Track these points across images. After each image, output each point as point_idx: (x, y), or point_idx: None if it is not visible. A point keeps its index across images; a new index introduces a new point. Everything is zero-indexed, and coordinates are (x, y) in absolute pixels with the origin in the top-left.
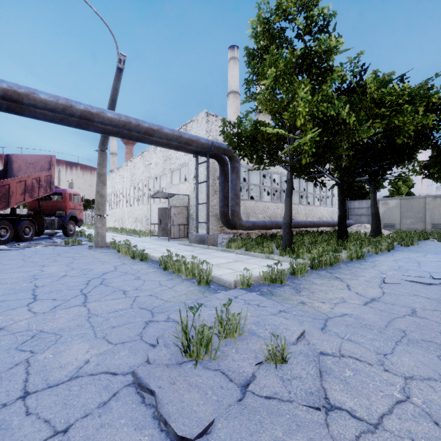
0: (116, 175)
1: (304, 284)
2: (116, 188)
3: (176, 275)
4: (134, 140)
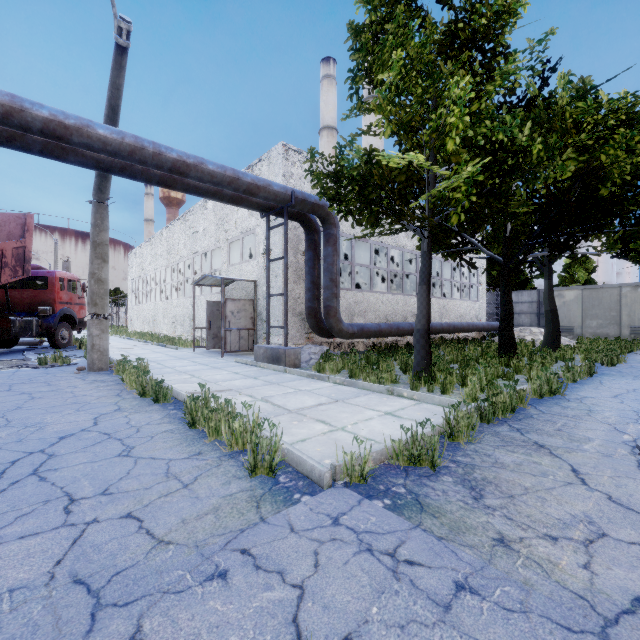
0: (145, 250)
1: (481, 469)
2: (145, 271)
3: (211, 443)
4: (155, 184)
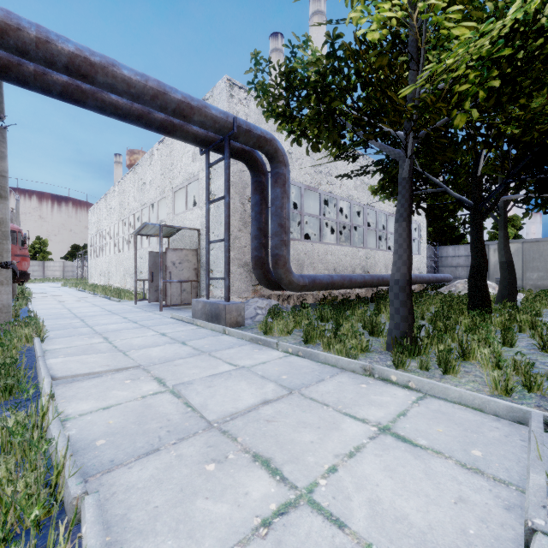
0: (101, 206)
1: None
2: (101, 226)
3: None
4: (58, 97)
